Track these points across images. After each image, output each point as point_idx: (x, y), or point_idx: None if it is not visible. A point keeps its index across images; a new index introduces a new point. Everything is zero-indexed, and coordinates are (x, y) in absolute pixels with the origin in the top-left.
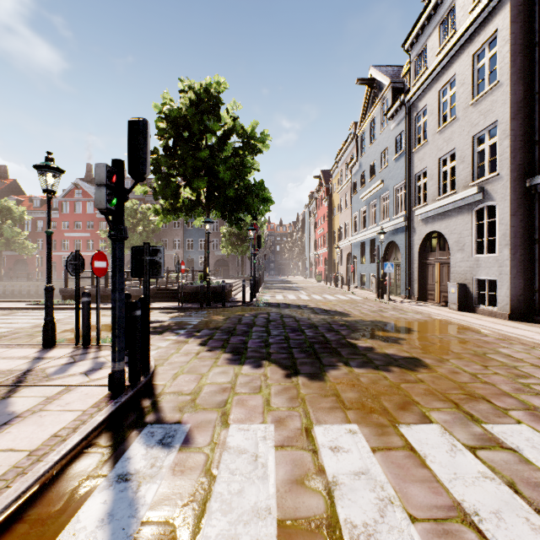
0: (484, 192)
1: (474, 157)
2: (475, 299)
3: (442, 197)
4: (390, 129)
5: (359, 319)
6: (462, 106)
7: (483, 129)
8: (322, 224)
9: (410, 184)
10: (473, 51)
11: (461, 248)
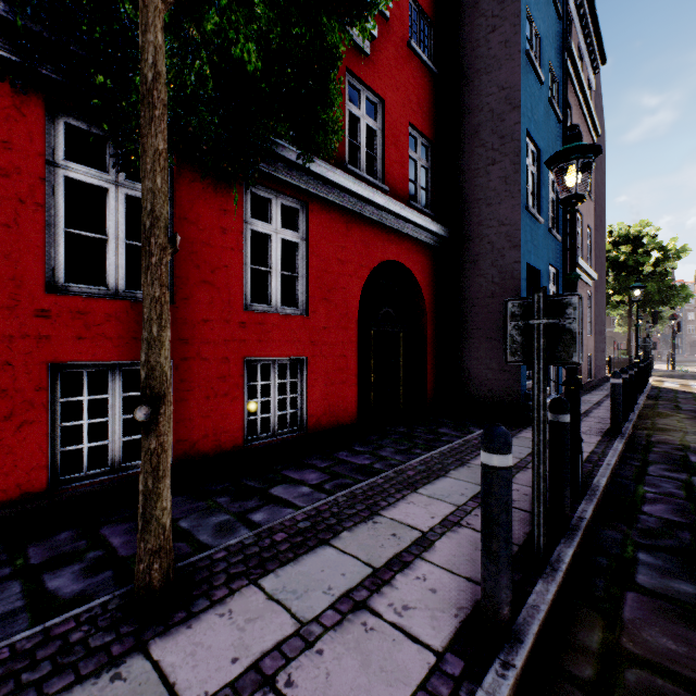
0: None
1: None
2: None
3: None
4: None
5: None
6: None
7: None
8: None
9: None
10: None
11: None
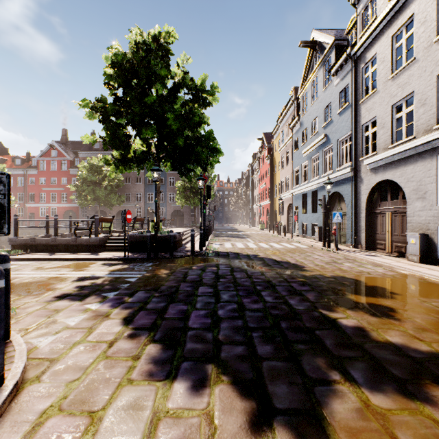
0: None
1: None
2: None
3: (396, 144)
4: (333, 85)
5: (317, 274)
6: (423, 46)
7: None
8: (264, 179)
9: (357, 135)
10: None
11: (421, 196)
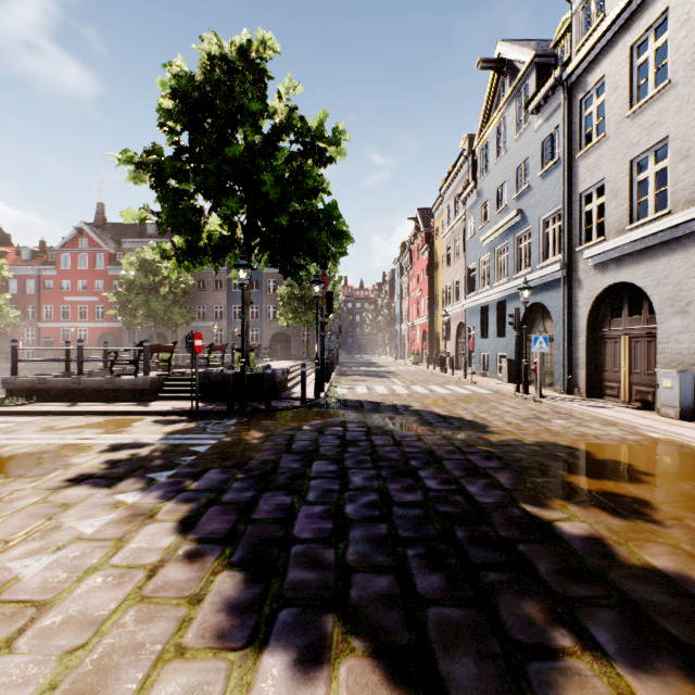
0: None
1: None
2: None
3: (639, 223)
4: (533, 129)
5: (511, 438)
6: (685, 60)
7: None
8: (420, 283)
9: (571, 210)
10: None
11: (681, 309)
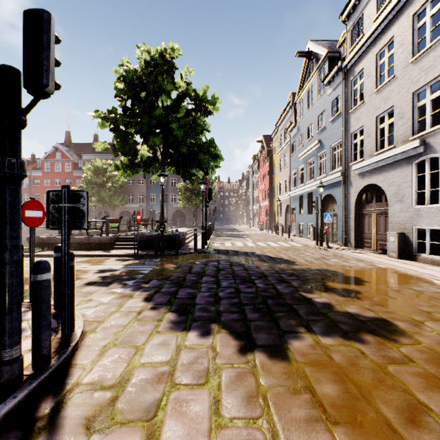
0: (426, 145)
1: (414, 112)
2: (415, 248)
3: (380, 152)
4: (327, 94)
5: (305, 267)
6: (401, 65)
7: (425, 85)
8: (264, 181)
9: (347, 142)
10: (413, 11)
11: (399, 199)
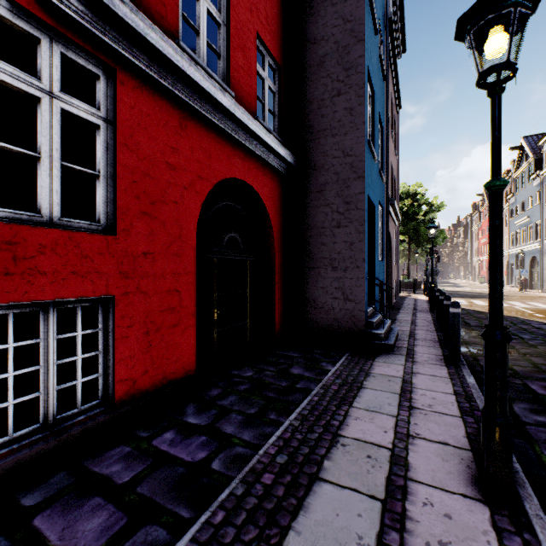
0: None
1: None
2: None
3: None
4: (532, 185)
5: None
6: None
7: None
8: (485, 234)
9: (543, 224)
10: None
11: None
